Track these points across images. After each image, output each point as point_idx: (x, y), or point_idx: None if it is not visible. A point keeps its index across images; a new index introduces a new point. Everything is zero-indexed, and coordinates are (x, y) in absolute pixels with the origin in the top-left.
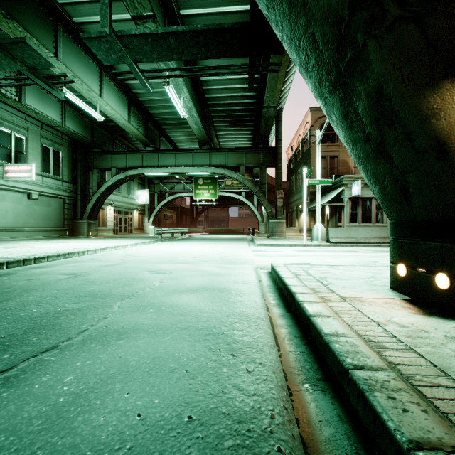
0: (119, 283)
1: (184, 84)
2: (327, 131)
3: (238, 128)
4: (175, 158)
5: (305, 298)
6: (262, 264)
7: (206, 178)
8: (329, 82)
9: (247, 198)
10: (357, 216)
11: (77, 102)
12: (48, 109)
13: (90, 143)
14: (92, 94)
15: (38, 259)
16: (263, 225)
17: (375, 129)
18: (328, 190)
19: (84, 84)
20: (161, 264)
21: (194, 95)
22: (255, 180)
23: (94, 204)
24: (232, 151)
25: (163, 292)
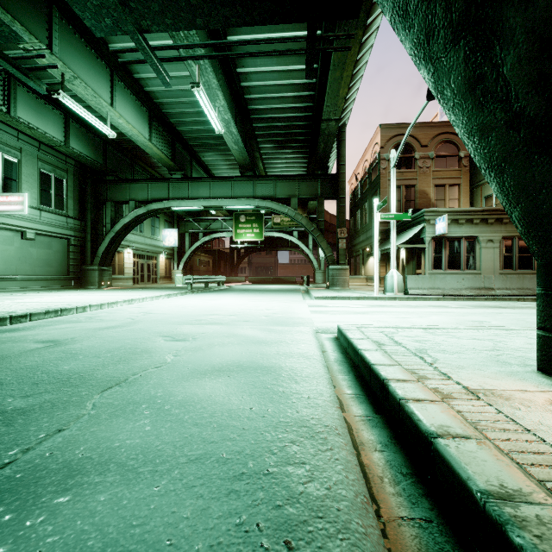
0: (113, 357)
1: (219, 88)
2: (401, 154)
3: (289, 150)
4: (210, 188)
5: (407, 391)
6: (324, 325)
7: (249, 214)
8: (447, 26)
9: (300, 240)
10: (442, 261)
11: (80, 112)
12: (47, 124)
13: (102, 169)
14: (101, 102)
15: (15, 317)
16: (320, 272)
17: (536, 97)
18: (403, 228)
19: (89, 88)
20: (184, 325)
21: (233, 106)
22: (310, 217)
23: (107, 246)
24: (282, 179)
25: (174, 374)
